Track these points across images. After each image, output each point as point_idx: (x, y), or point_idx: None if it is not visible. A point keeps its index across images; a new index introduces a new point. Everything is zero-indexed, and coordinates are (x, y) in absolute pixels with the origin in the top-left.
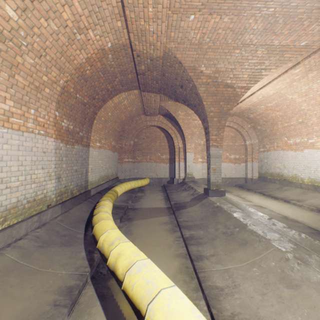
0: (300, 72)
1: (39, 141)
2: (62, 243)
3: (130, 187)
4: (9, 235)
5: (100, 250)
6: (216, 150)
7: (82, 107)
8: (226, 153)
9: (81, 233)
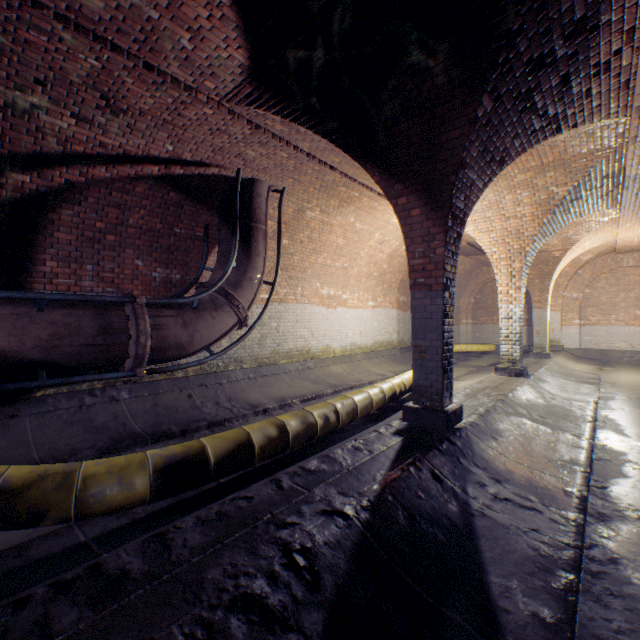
0: (636, 224)
1: (390, 312)
2: (401, 363)
3: (459, 349)
4: (381, 353)
5: None
6: (540, 311)
7: None
8: (634, 311)
9: (410, 363)
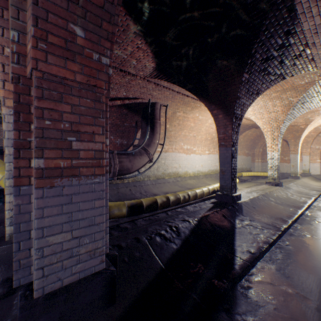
0: None
1: (216, 156)
2: None
3: (253, 174)
4: (212, 175)
5: None
6: (294, 155)
7: None
8: None
9: None
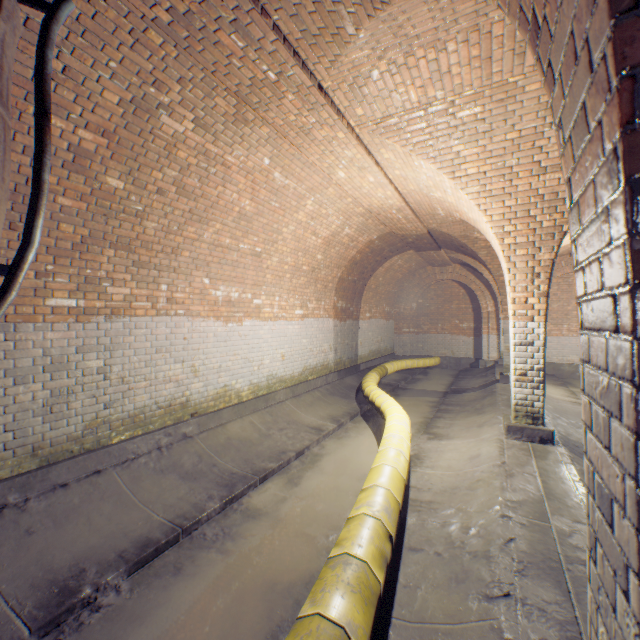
0: None
1: (325, 322)
2: (341, 396)
3: (406, 366)
4: (314, 383)
5: (365, 395)
6: None
7: (353, 285)
8: None
9: (353, 395)
